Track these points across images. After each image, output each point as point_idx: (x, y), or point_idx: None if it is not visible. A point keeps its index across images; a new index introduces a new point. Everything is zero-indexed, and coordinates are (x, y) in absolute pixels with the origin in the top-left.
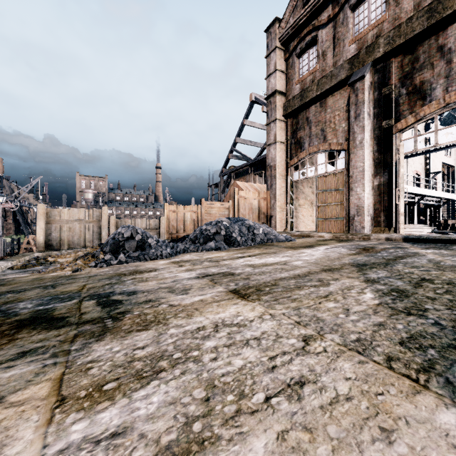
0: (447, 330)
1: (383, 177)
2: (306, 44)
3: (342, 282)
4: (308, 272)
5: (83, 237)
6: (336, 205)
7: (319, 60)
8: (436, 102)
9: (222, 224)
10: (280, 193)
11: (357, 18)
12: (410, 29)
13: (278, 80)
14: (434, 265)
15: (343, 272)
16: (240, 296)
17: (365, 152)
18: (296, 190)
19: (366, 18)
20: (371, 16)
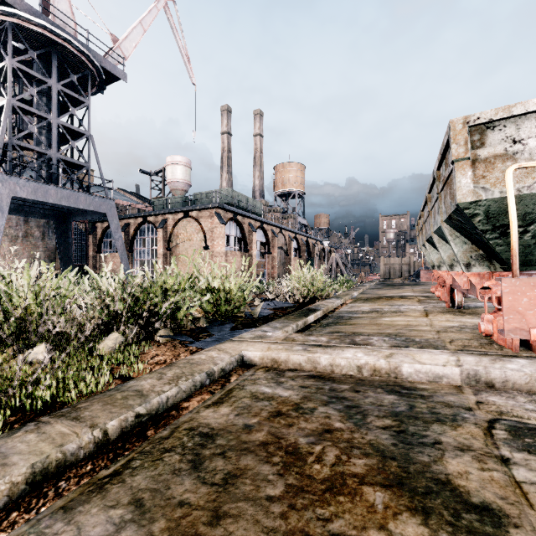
0: None
1: None
2: None
3: None
4: None
5: (400, 272)
6: None
7: None
8: None
9: None
10: None
11: None
12: None
13: None
14: None
15: None
16: None
17: None
18: None
19: None
20: None
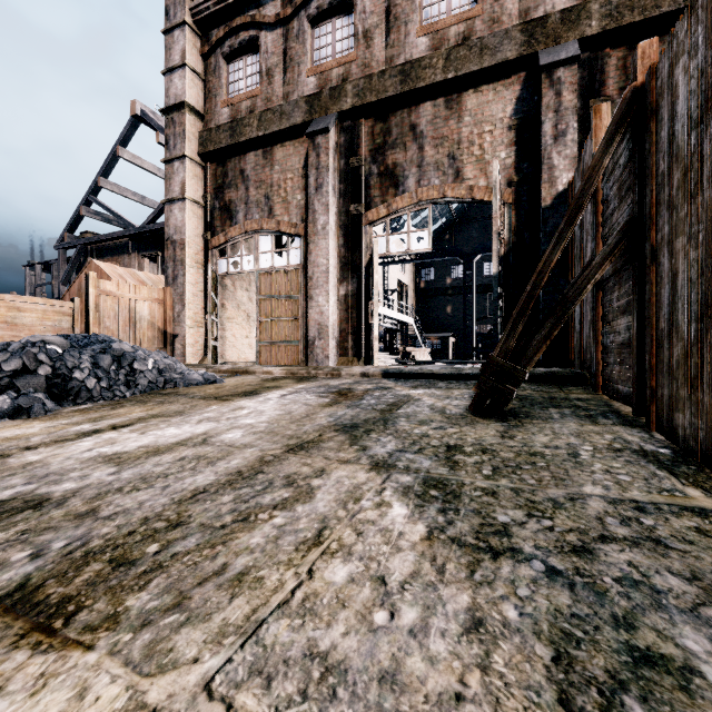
0: (580, 588)
1: (352, 284)
2: (241, 44)
3: (336, 479)
4: (259, 460)
5: None
6: (288, 321)
7: (262, 80)
8: (409, 196)
9: (44, 348)
10: (193, 293)
11: (318, 41)
12: (383, 87)
13: (189, 84)
14: (443, 416)
15: (327, 449)
16: (33, 626)
17: (329, 244)
18: (223, 292)
19: (330, 46)
20: (336, 47)
